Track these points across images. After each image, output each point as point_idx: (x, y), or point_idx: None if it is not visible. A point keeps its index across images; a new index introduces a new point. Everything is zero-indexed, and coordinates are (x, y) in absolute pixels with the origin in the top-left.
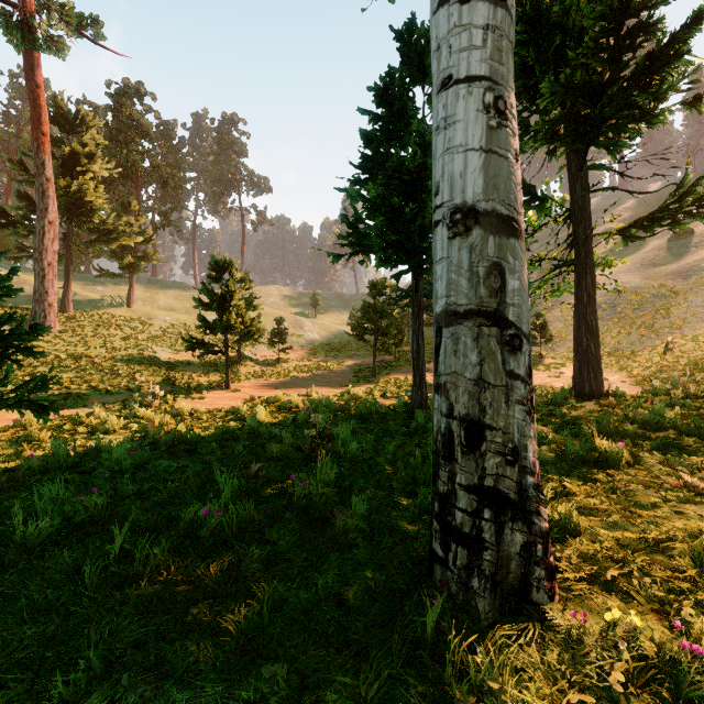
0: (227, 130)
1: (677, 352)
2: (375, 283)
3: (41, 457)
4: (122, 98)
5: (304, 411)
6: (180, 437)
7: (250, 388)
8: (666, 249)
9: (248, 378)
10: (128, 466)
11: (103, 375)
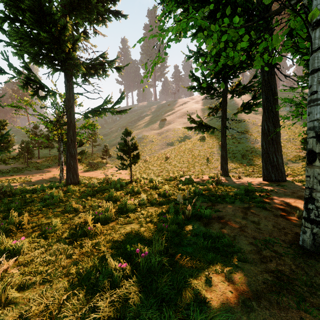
0: None
1: (148, 162)
2: None
3: None
4: None
5: None
6: None
7: None
8: (158, 124)
9: None
10: None
11: None
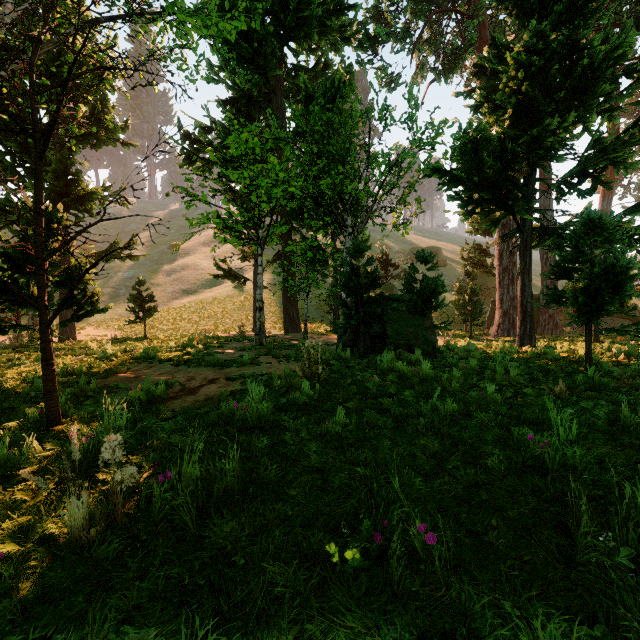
0: None
1: (152, 319)
2: None
3: None
4: None
5: None
6: None
7: None
8: (166, 254)
9: None
10: None
11: None
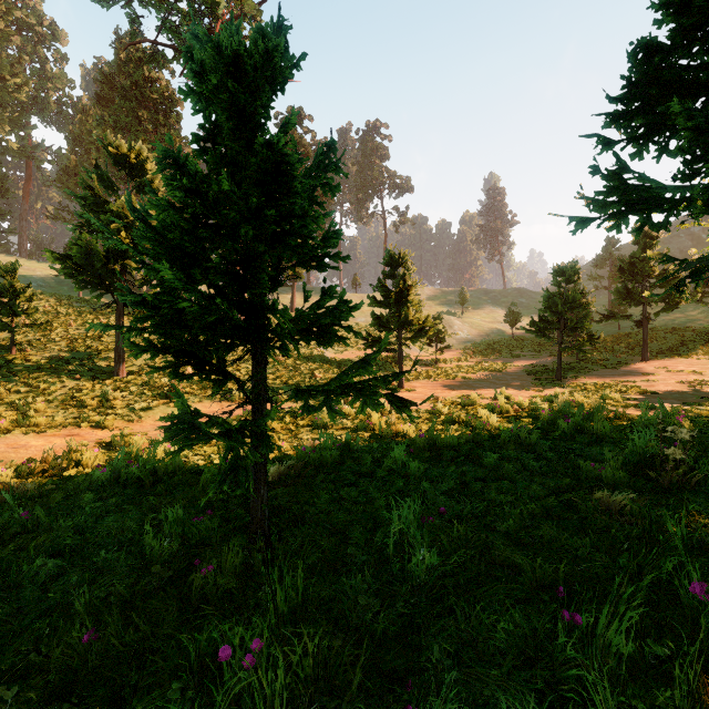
0: (370, 137)
1: None
2: (562, 268)
3: (311, 451)
4: None
5: (545, 418)
6: (441, 441)
7: (423, 389)
8: None
9: (415, 378)
10: (415, 474)
11: (289, 372)
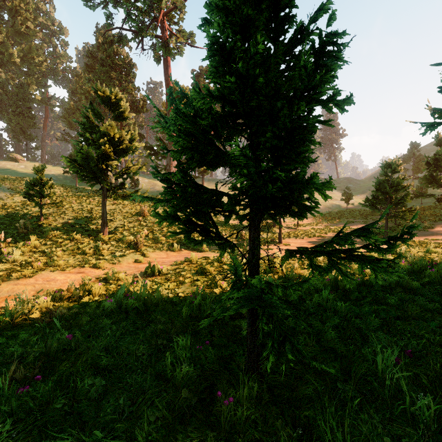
0: None
1: None
2: (389, 162)
3: None
4: (199, 77)
5: (406, 267)
6: (345, 285)
7: (294, 244)
8: None
9: (287, 237)
10: (342, 312)
11: None
